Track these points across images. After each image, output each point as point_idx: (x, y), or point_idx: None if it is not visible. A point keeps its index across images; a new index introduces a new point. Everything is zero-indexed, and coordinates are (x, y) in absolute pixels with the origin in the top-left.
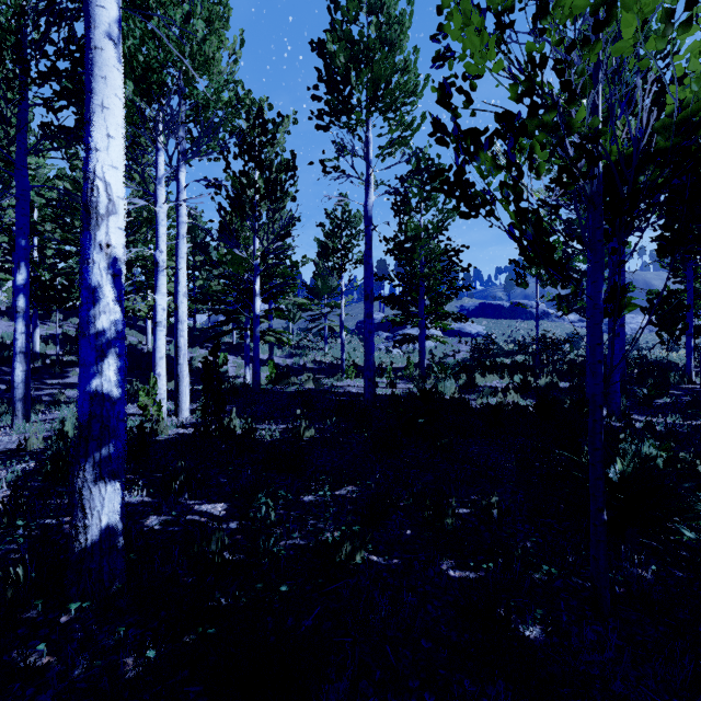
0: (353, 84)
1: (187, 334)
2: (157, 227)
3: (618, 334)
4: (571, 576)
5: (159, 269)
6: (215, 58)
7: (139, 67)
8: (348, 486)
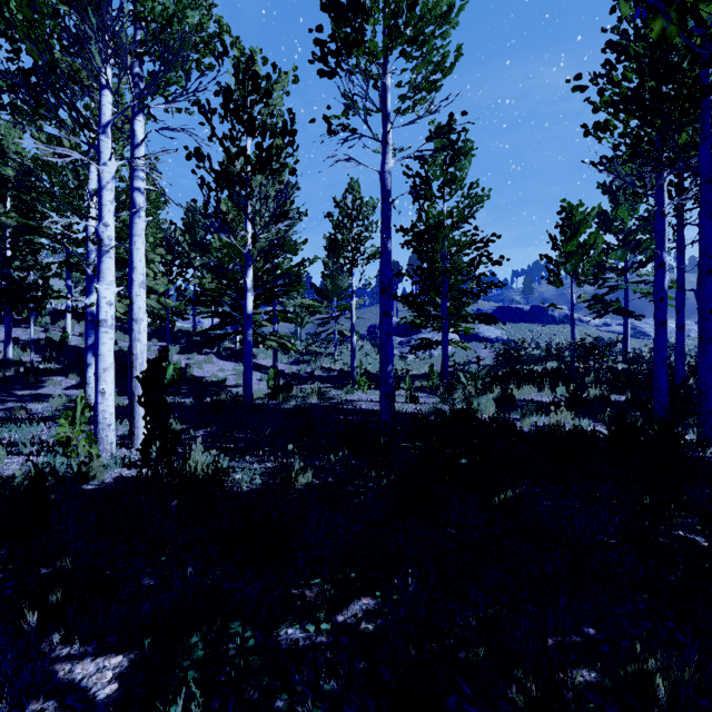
0: (366, 6)
1: (186, 339)
2: (100, 191)
3: None
4: None
5: (103, 249)
6: None
7: None
8: (360, 599)
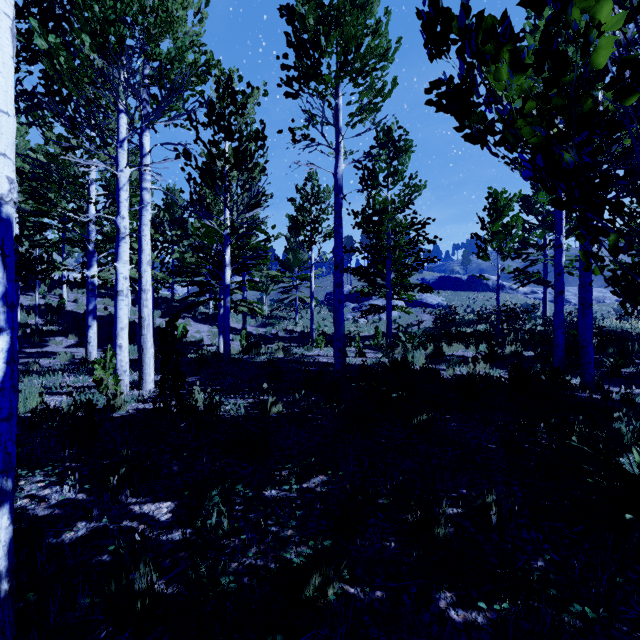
0: (322, 47)
1: (166, 305)
2: (118, 192)
3: (591, 304)
4: (612, 621)
5: (120, 236)
6: (179, 16)
7: (94, 18)
8: (318, 476)
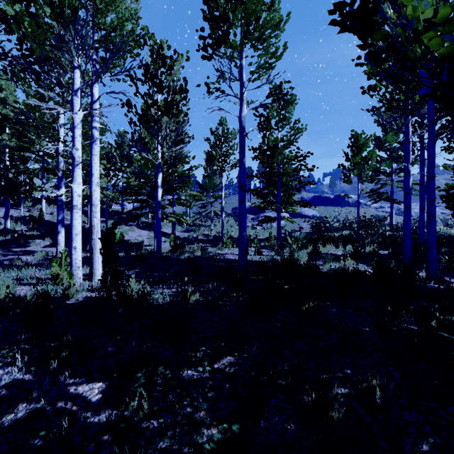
0: (230, 20)
1: (117, 216)
2: (73, 129)
3: (435, 215)
4: None
5: (75, 163)
6: None
7: None
8: (227, 357)
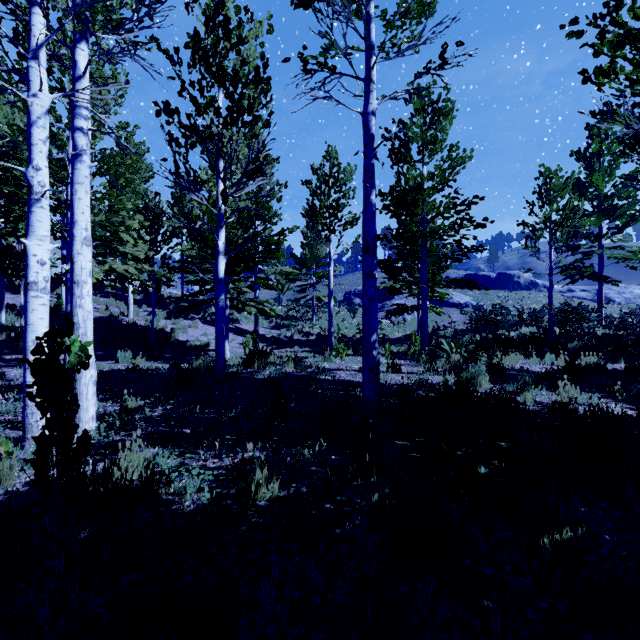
0: None
1: (174, 305)
2: (29, 128)
3: None
4: None
5: (32, 198)
6: None
7: None
8: None
